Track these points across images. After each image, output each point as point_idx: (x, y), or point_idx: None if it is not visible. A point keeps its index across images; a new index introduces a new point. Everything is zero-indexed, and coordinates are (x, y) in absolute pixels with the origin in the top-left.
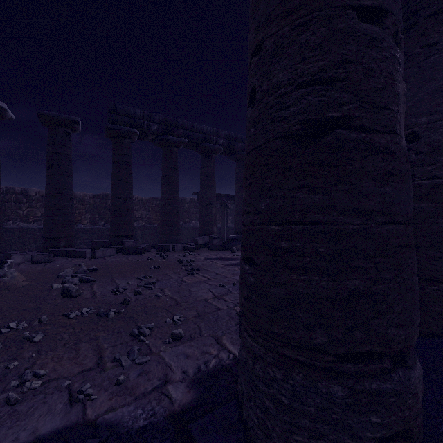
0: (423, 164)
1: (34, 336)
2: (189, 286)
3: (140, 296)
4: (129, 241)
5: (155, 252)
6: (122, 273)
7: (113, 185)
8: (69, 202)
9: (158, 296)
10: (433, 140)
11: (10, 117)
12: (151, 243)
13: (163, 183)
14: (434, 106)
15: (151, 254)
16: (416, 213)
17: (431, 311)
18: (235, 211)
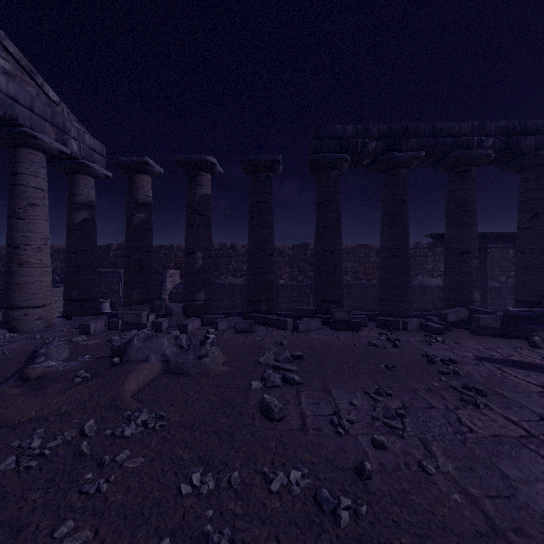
0: None
1: (216, 541)
2: (490, 453)
3: (385, 456)
4: (339, 312)
5: (375, 330)
6: (337, 370)
7: (317, 233)
8: (270, 258)
9: (428, 472)
10: None
11: (218, 171)
12: (359, 306)
13: (383, 225)
14: None
15: (371, 332)
16: None
17: None
18: (518, 263)
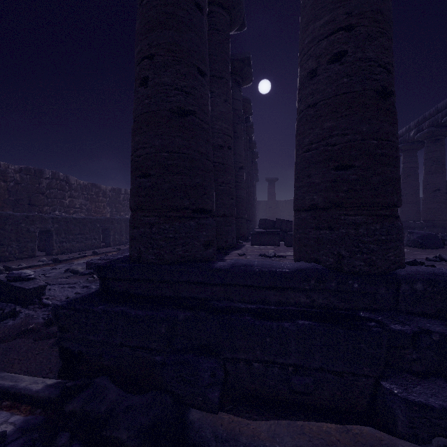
0: (442, 196)
1: None
2: None
3: None
4: None
5: None
6: None
7: None
8: None
9: None
10: (444, 191)
11: None
12: None
13: None
14: (443, 184)
15: None
16: (441, 206)
17: (444, 227)
18: None
